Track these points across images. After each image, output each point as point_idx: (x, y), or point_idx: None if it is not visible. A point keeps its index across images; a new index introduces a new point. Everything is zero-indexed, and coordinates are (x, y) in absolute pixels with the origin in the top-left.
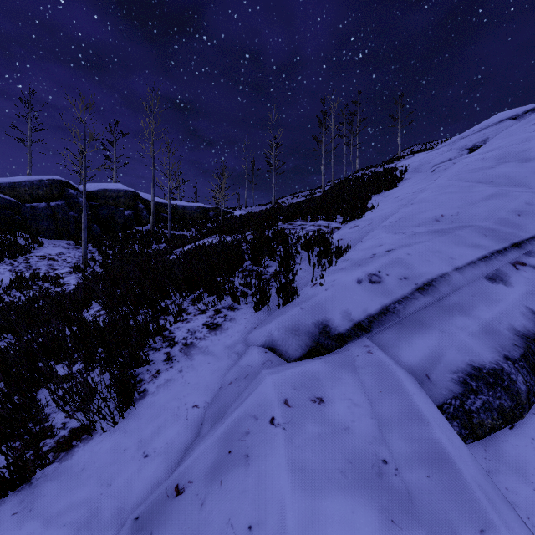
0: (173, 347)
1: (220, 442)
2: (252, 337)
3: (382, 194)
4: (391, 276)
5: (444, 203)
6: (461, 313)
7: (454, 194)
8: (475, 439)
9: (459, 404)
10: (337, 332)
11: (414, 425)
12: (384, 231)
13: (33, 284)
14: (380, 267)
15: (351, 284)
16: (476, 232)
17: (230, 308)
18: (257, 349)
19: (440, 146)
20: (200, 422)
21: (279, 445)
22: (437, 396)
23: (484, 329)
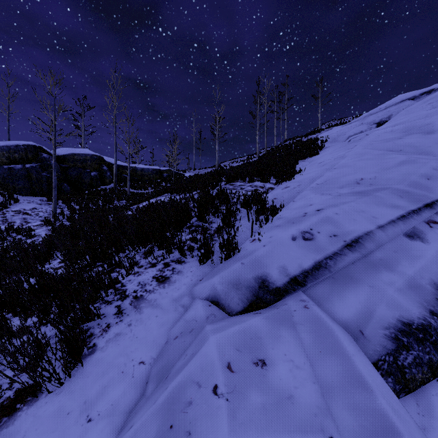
0: (124, 300)
1: (162, 413)
2: (197, 290)
3: (307, 160)
4: (322, 233)
5: (362, 168)
6: (386, 268)
7: (370, 160)
8: (407, 393)
9: (392, 360)
10: (275, 286)
11: (357, 392)
12: (313, 192)
13: (7, 236)
14: (312, 225)
15: (286, 241)
16: (393, 194)
17: (178, 261)
18: (202, 303)
19: (353, 121)
20: (145, 380)
21: (222, 422)
22: (372, 353)
23: (409, 285)
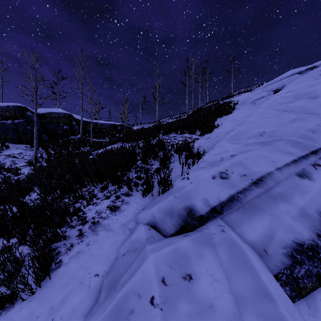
0: (84, 225)
1: (109, 319)
2: (141, 217)
3: (223, 117)
4: (235, 173)
5: (264, 124)
6: (283, 200)
7: (270, 118)
8: (300, 298)
9: (289, 273)
10: (199, 214)
11: (263, 302)
12: (228, 141)
13: None
14: (227, 167)
15: (208, 179)
16: (288, 144)
17: (126, 194)
18: (144, 227)
19: (256, 89)
20: (99, 289)
21: None
22: (274, 267)
23: (301, 213)
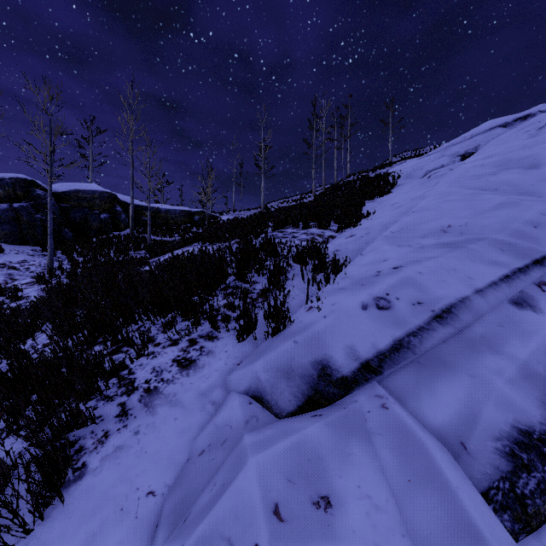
0: (131, 394)
1: None
2: (234, 379)
3: (376, 200)
4: (402, 300)
5: (449, 212)
6: (490, 349)
7: (459, 202)
8: (528, 532)
9: (509, 487)
10: (340, 375)
11: None
12: (387, 242)
13: None
14: (388, 288)
15: (355, 310)
16: (492, 246)
17: (208, 336)
18: (240, 399)
19: (431, 152)
20: (154, 522)
21: None
22: (480, 477)
23: (523, 373)
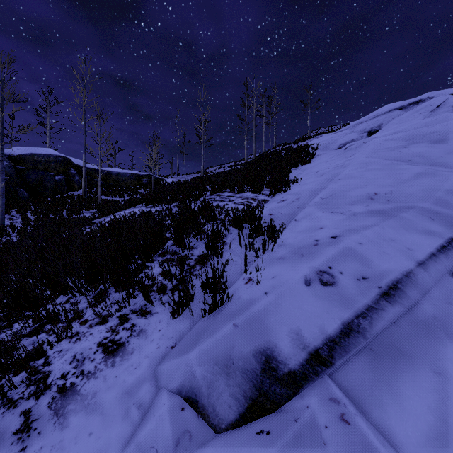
0: (40, 397)
1: None
2: (165, 372)
3: (300, 168)
4: (346, 274)
5: (373, 180)
6: (449, 335)
7: (379, 171)
8: None
9: None
10: (287, 369)
11: None
12: (319, 208)
13: None
14: (330, 261)
15: (298, 286)
16: (422, 215)
17: (141, 311)
18: (170, 403)
19: (342, 129)
20: None
21: None
22: None
23: None
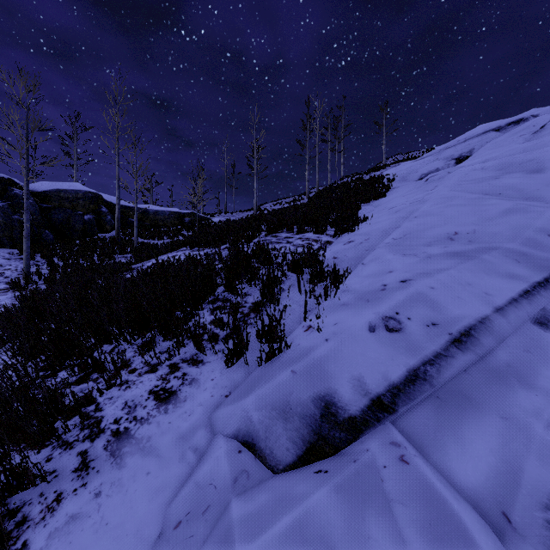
0: (95, 439)
1: None
2: (221, 418)
3: (372, 203)
4: (414, 320)
5: (454, 217)
6: (521, 382)
7: (463, 207)
8: None
9: None
10: (347, 415)
11: None
12: (390, 250)
13: None
14: (398, 306)
15: (361, 333)
16: (506, 257)
17: (192, 360)
18: (227, 446)
19: (425, 155)
20: None
21: None
22: None
23: None
